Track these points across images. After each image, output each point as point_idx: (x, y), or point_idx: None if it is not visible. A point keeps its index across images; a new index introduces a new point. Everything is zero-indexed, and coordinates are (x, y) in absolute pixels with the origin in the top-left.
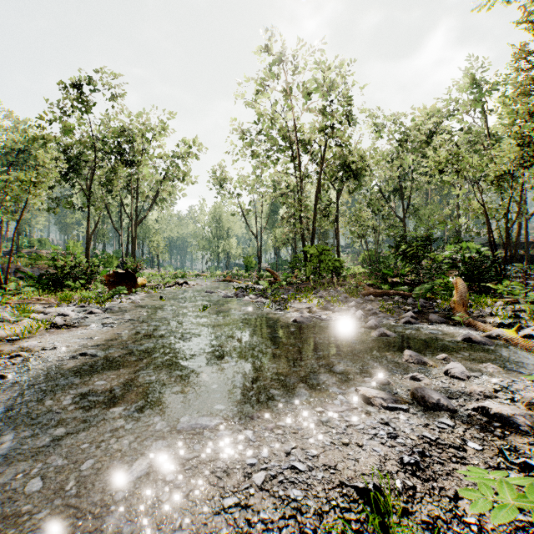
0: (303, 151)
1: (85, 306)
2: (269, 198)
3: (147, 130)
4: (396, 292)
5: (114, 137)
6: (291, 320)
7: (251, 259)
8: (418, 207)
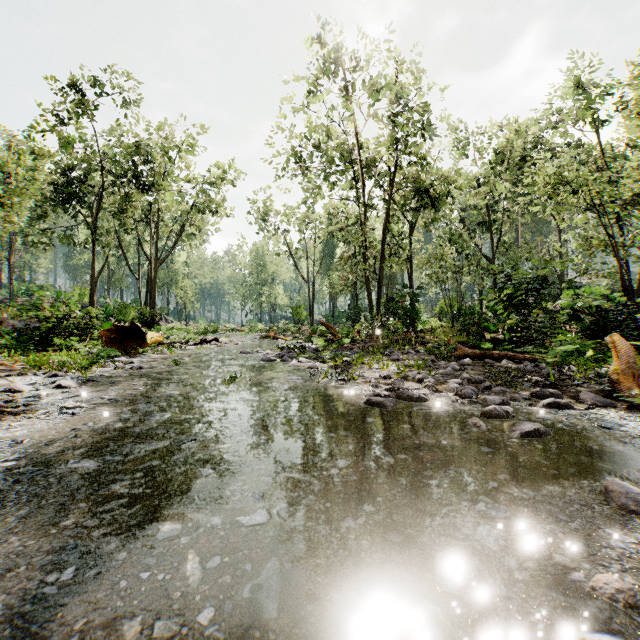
0: (367, 173)
1: (59, 375)
2: (324, 233)
3: (169, 146)
4: (503, 353)
5: (126, 153)
6: (364, 401)
7: (301, 309)
8: (510, 244)
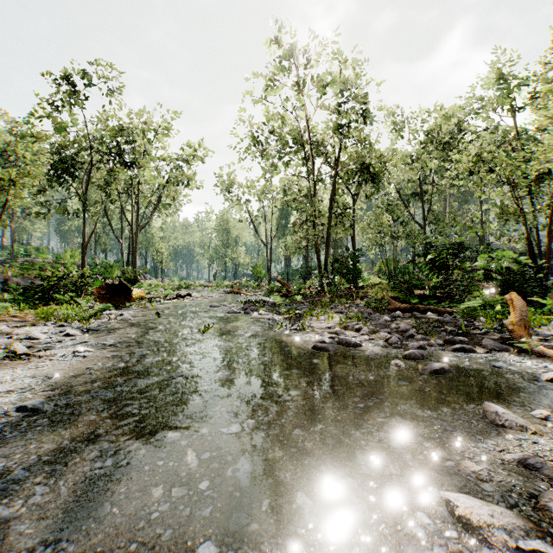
0: (316, 152)
1: (65, 325)
2: (280, 203)
3: (148, 130)
4: (428, 307)
5: (112, 136)
6: (312, 347)
7: (260, 268)
8: (438, 213)
